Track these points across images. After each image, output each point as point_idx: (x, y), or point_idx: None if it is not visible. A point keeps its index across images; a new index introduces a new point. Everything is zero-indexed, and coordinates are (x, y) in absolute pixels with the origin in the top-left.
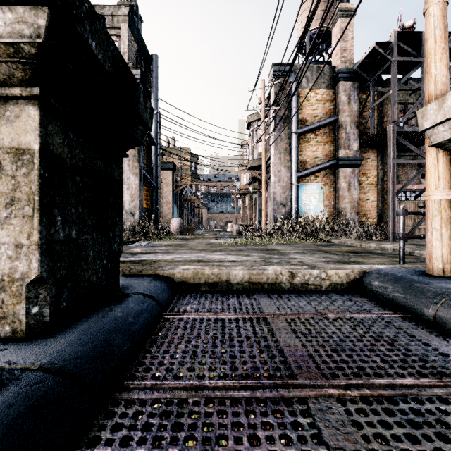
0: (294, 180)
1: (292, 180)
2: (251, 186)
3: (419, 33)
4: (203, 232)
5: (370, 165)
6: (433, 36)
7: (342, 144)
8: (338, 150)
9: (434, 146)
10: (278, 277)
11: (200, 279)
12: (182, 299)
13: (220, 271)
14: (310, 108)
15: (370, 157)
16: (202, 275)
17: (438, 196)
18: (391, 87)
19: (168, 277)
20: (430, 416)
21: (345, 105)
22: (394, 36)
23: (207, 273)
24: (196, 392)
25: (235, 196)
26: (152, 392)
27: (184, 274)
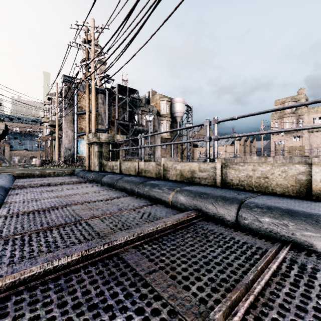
0: (75, 137)
1: (75, 137)
2: (51, 136)
3: (126, 87)
4: (9, 165)
5: (113, 133)
6: (87, 121)
7: (100, 123)
8: (98, 125)
9: (87, 144)
10: (50, 173)
11: (24, 175)
12: (19, 179)
13: (31, 172)
14: (85, 102)
15: (113, 130)
16: (25, 174)
17: (87, 154)
18: (116, 105)
19: (12, 174)
20: (61, 180)
21: (101, 105)
22: (117, 85)
23: (26, 173)
24: (29, 181)
25: (39, 139)
26: (21, 181)
27: (18, 173)
